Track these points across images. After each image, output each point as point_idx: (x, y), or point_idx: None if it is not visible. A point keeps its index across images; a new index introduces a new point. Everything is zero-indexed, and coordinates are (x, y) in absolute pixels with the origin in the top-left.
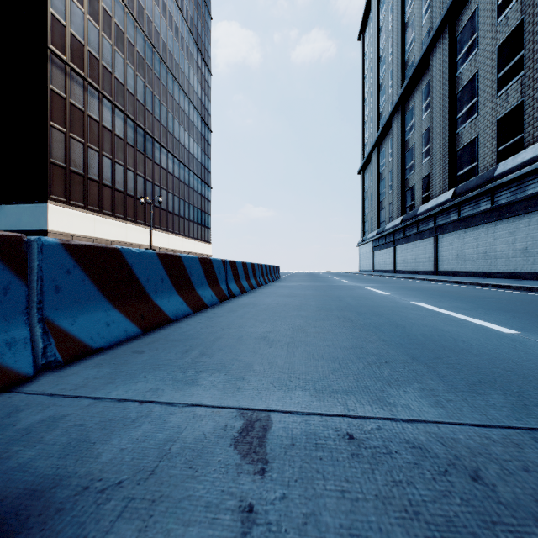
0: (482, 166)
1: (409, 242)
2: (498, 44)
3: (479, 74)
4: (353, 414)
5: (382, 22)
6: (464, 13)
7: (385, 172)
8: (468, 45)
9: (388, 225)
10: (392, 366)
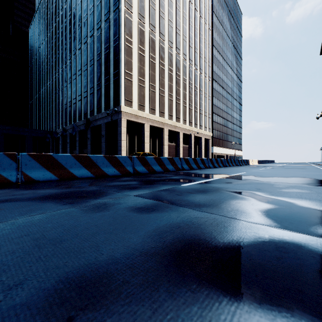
0: None
1: None
2: None
3: None
4: None
5: None
6: None
7: None
8: None
9: None
10: None
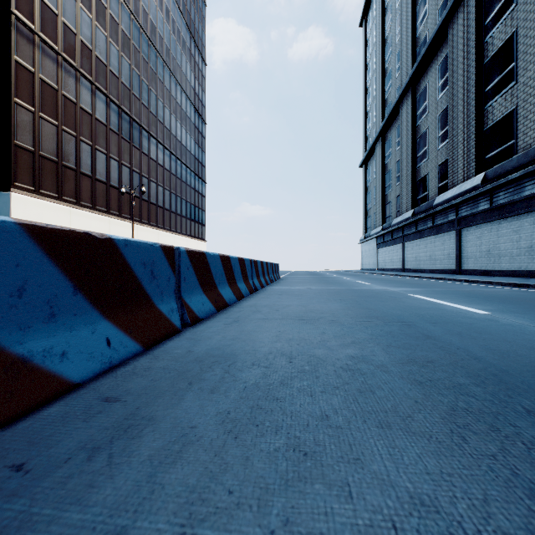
0: (523, 143)
1: (423, 237)
2: None
3: (518, 33)
4: None
5: (388, 1)
6: None
7: (391, 163)
8: (502, 3)
9: (396, 220)
10: None
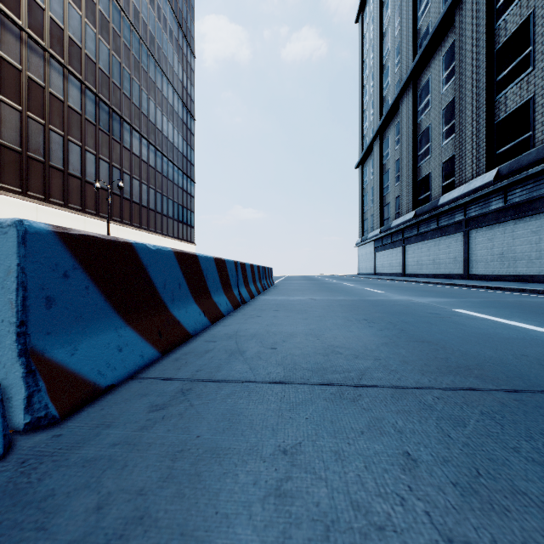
0: (542, 135)
1: (425, 240)
2: None
3: (536, 14)
4: None
5: None
6: None
7: (390, 163)
8: None
9: (396, 222)
10: None
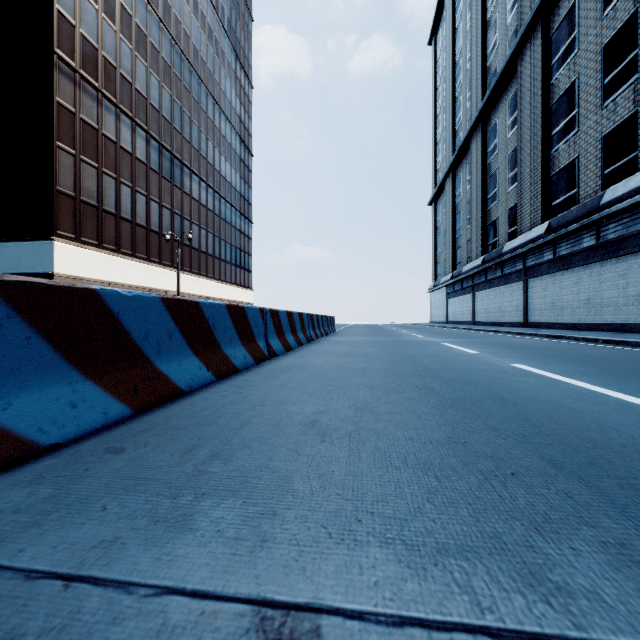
0: (584, 193)
1: (492, 287)
2: (605, 43)
3: (580, 80)
4: (494, 625)
5: (459, 21)
6: (561, 5)
7: (462, 203)
8: (566, 45)
9: (466, 267)
10: (526, 484)
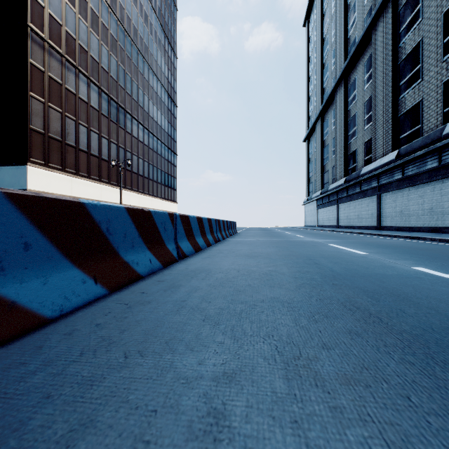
0: (427, 127)
1: (352, 200)
2: (444, 11)
3: (423, 42)
4: None
5: (326, 7)
6: None
7: (328, 139)
8: (412, 16)
9: (332, 186)
10: None
